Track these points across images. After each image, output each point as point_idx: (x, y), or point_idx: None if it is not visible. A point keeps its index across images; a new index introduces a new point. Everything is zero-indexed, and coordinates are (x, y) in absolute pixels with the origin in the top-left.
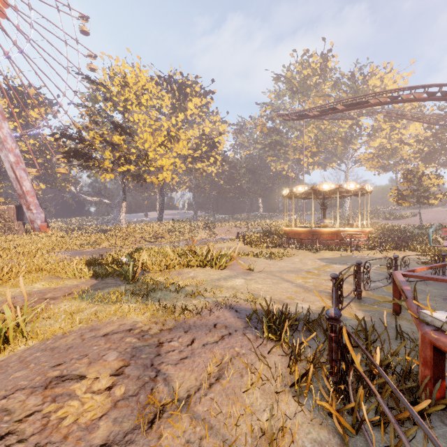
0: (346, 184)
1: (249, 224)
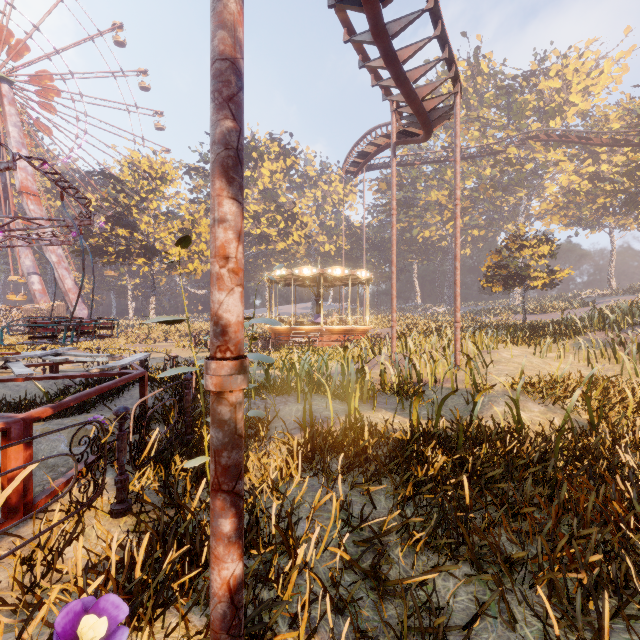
0: (298, 269)
1: None
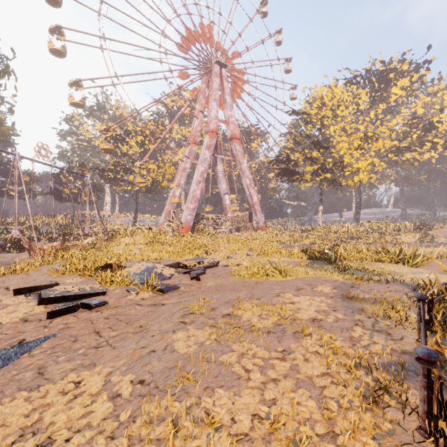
0: None
1: None
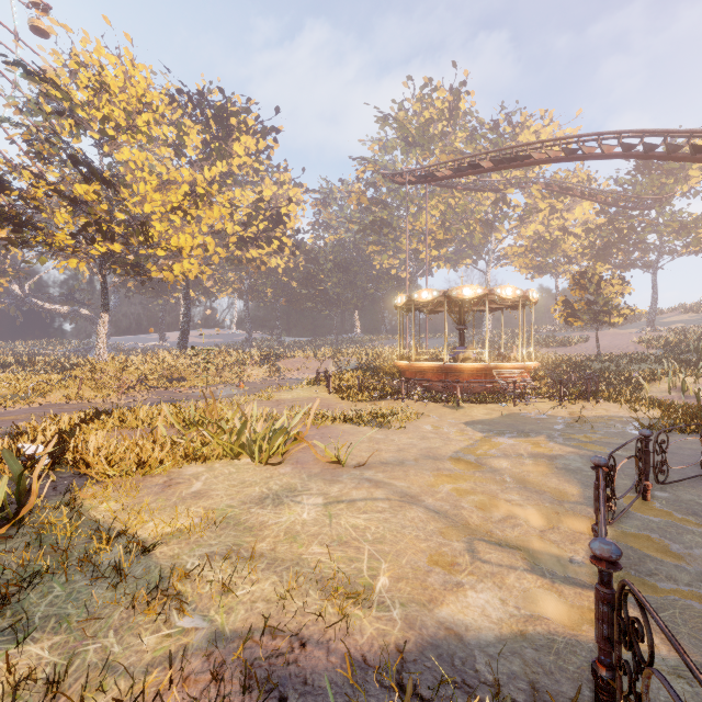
0: (500, 289)
1: (339, 354)
